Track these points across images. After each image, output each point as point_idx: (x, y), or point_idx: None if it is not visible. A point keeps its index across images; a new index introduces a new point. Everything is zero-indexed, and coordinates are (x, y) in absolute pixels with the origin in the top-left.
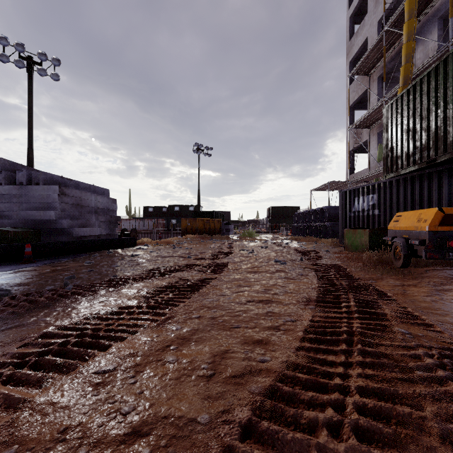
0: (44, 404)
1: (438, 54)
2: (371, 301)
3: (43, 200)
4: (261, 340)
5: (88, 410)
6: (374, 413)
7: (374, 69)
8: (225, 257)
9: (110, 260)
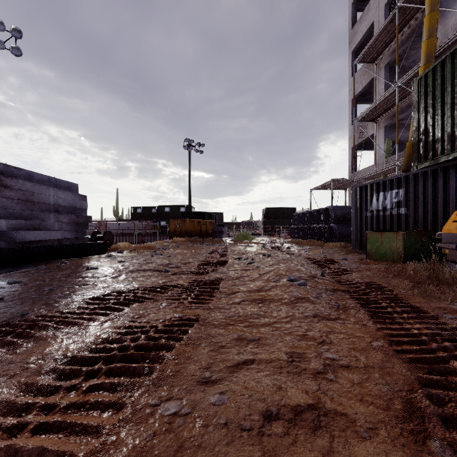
0: None
1: None
2: None
3: None
4: None
5: None
6: None
7: (380, 56)
8: (216, 271)
9: (51, 276)
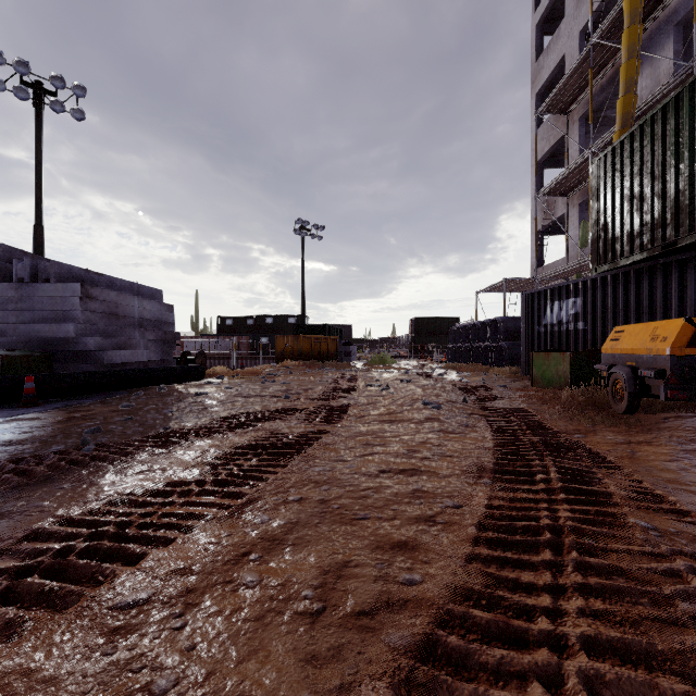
0: (13, 674)
1: (676, 79)
2: (583, 470)
3: (56, 307)
4: (405, 543)
5: (91, 686)
6: (618, 691)
7: (574, 104)
8: (344, 397)
9: (161, 401)
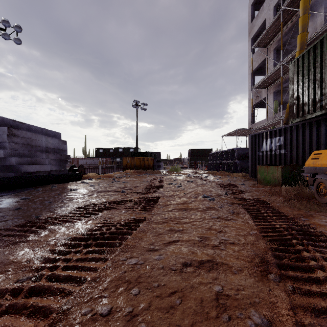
0: None
1: None
2: None
3: None
4: None
5: None
6: None
7: (271, 42)
8: (156, 192)
9: (48, 195)
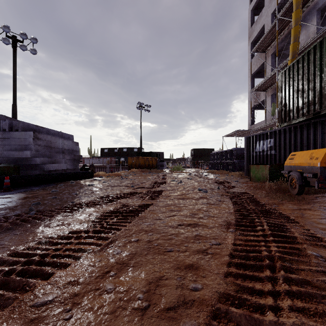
0: None
1: (318, 35)
2: (280, 224)
3: (21, 143)
4: (192, 265)
5: None
6: None
7: (269, 47)
8: (160, 187)
9: (71, 188)
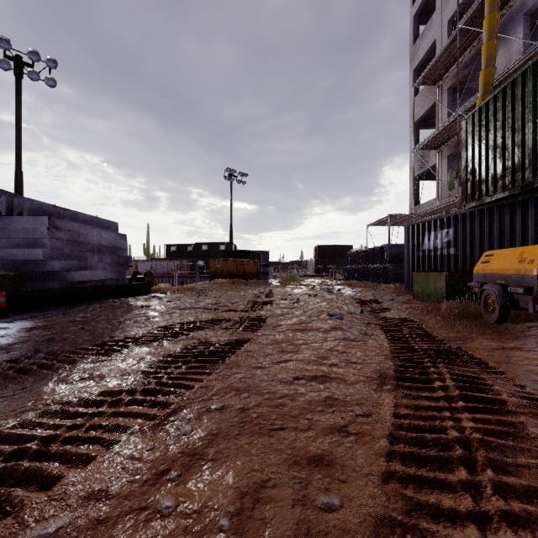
0: None
1: (526, 55)
2: (473, 377)
3: (28, 235)
4: (321, 457)
5: None
6: None
7: (443, 77)
8: (263, 309)
9: (112, 313)
